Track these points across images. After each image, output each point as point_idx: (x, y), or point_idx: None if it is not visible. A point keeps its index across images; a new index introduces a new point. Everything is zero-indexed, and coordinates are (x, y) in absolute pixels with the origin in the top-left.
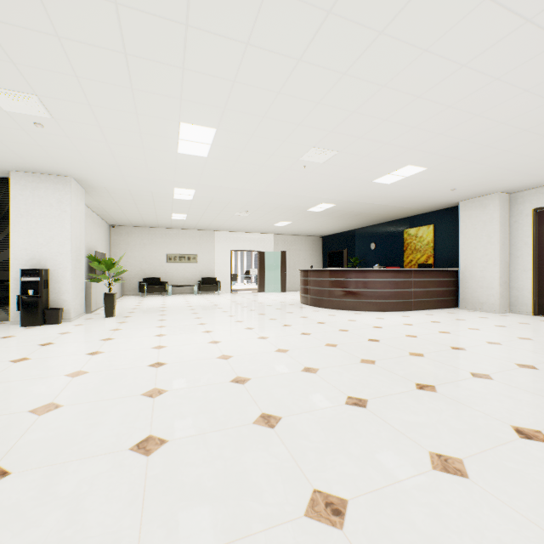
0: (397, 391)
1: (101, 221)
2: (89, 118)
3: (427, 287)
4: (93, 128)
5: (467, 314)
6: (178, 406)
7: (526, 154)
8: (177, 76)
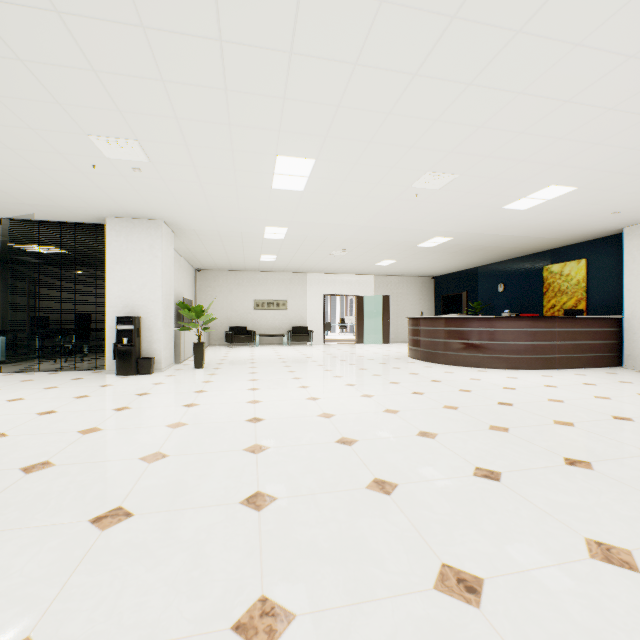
0: (539, 465)
1: (187, 265)
2: (185, 159)
3: (577, 340)
4: (187, 169)
5: (635, 375)
6: (283, 464)
7: None
8: (277, 107)
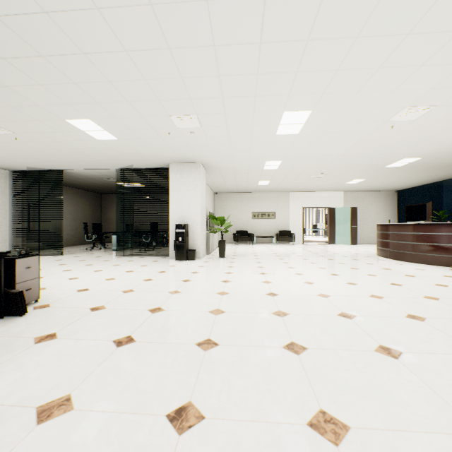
0: None
1: (210, 190)
2: (222, 122)
3: None
4: (222, 128)
5: None
6: (303, 326)
7: None
8: (290, 78)
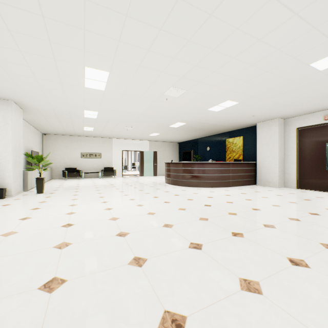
0: (220, 238)
1: (36, 131)
2: (21, 60)
3: (239, 173)
4: (24, 68)
5: (261, 188)
6: (78, 254)
7: (293, 96)
8: (80, 34)
